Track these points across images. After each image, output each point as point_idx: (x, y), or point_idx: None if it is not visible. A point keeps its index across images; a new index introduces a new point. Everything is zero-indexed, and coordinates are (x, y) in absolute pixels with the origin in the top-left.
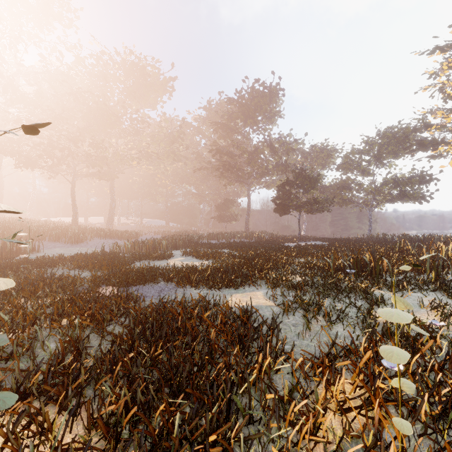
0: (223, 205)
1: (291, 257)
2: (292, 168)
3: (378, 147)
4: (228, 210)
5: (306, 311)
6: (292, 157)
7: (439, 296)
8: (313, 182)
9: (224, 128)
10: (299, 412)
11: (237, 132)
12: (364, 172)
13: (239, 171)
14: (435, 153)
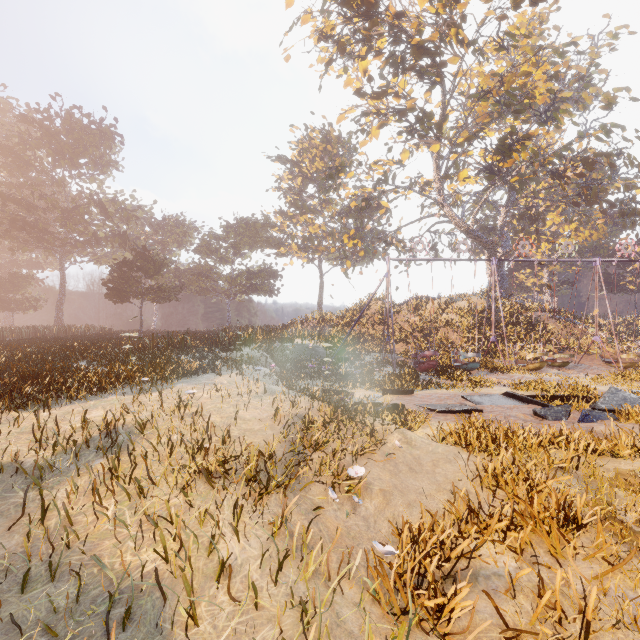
0: (7, 283)
1: (118, 344)
2: (136, 242)
3: (235, 237)
4: (18, 292)
5: (114, 363)
6: (135, 227)
7: (209, 354)
8: (158, 266)
9: (11, 155)
10: (96, 377)
11: (40, 170)
12: (222, 260)
13: (43, 233)
14: (278, 252)
